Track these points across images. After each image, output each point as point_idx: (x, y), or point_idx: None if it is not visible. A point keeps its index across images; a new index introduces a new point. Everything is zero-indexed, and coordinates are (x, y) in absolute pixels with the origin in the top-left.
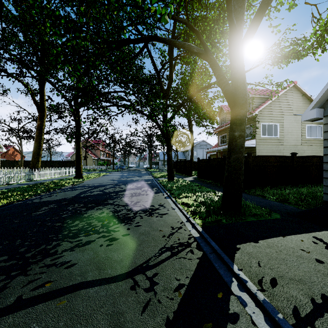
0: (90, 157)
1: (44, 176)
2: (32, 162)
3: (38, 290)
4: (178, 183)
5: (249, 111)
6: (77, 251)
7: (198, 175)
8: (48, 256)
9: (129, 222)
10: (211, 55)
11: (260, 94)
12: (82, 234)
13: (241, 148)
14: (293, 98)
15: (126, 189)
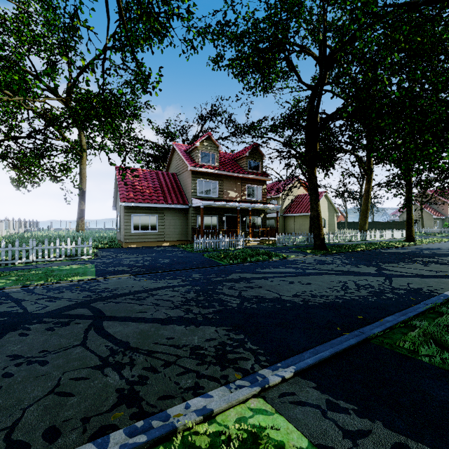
0: (429, 215)
1: (374, 237)
2: (359, 224)
3: (394, 266)
4: None
5: None
6: (406, 264)
7: None
8: (394, 263)
9: (443, 265)
10: None
11: None
12: (409, 262)
13: None
14: None
15: None
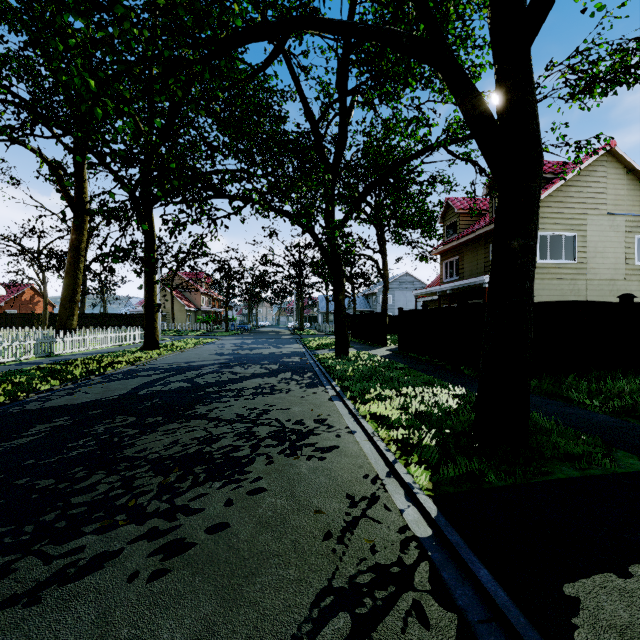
0: (181, 306)
1: (80, 345)
2: (59, 317)
3: None
4: (359, 363)
5: None
6: (45, 608)
7: (400, 343)
8: None
9: (235, 478)
10: (447, 48)
11: None
12: (93, 523)
13: (528, 280)
14: (607, 179)
15: (245, 377)
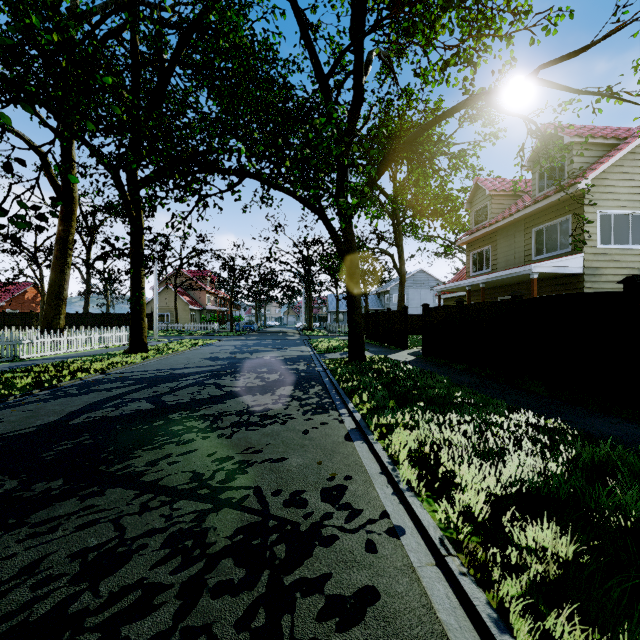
0: (185, 305)
1: (55, 347)
2: (44, 316)
3: None
4: (380, 373)
5: (562, 182)
6: None
7: (425, 346)
8: None
9: None
10: None
11: (594, 135)
12: None
13: None
14: None
15: (231, 393)
